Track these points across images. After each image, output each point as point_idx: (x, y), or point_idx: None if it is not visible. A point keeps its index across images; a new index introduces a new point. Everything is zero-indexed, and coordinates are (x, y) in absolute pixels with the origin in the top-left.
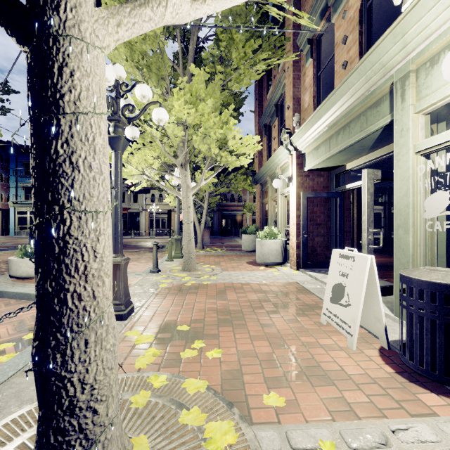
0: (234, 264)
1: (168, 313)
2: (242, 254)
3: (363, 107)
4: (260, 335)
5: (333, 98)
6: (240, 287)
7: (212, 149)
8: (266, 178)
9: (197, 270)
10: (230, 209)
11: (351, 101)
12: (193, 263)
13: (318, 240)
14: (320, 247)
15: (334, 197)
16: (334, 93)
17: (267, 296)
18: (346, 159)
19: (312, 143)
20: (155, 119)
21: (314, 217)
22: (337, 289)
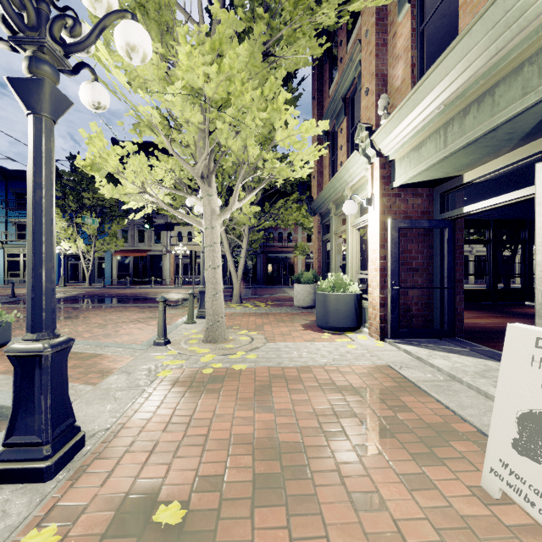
0: (284, 329)
1: (153, 449)
2: (295, 312)
3: (531, 49)
4: (355, 540)
5: (465, 43)
6: (296, 377)
7: (250, 148)
8: (328, 205)
9: (227, 340)
10: (278, 250)
11: (505, 40)
12: (222, 329)
13: (414, 295)
14: (416, 305)
15: (439, 228)
16: (468, 30)
17: (346, 399)
18: (468, 164)
19: (410, 140)
20: (120, 44)
21: (408, 259)
22: (541, 426)
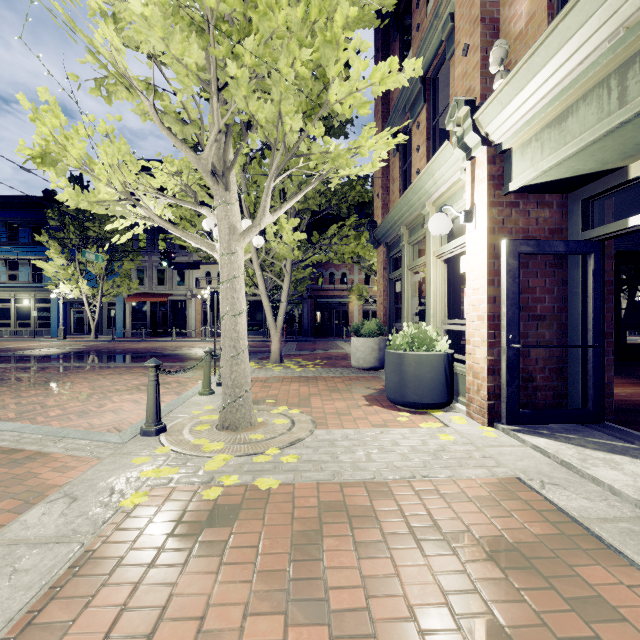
0: (340, 404)
1: None
2: (354, 376)
3: None
4: None
5: None
6: (366, 508)
7: (286, 117)
8: (398, 230)
9: (254, 425)
10: (329, 295)
11: None
12: (246, 409)
13: (539, 356)
14: (542, 372)
15: (580, 254)
16: None
17: (469, 571)
18: None
19: (545, 109)
20: None
21: (529, 302)
22: None
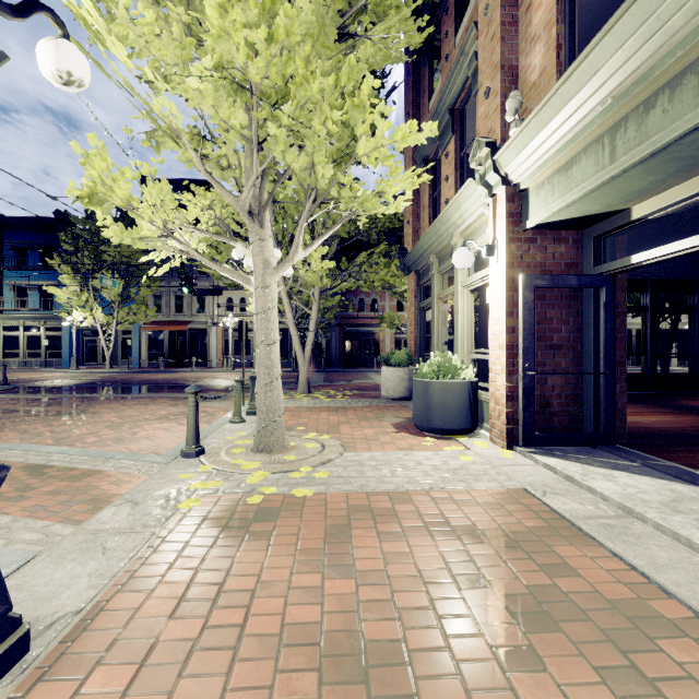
0: (368, 431)
1: (148, 656)
2: (383, 406)
3: None
4: None
5: None
6: (389, 510)
7: (319, 167)
8: (428, 258)
9: (287, 448)
10: (359, 323)
11: None
12: (279, 433)
13: (556, 383)
14: (559, 399)
15: (593, 288)
16: None
17: (468, 550)
18: (642, 190)
19: (554, 157)
20: None
21: (546, 332)
22: None
